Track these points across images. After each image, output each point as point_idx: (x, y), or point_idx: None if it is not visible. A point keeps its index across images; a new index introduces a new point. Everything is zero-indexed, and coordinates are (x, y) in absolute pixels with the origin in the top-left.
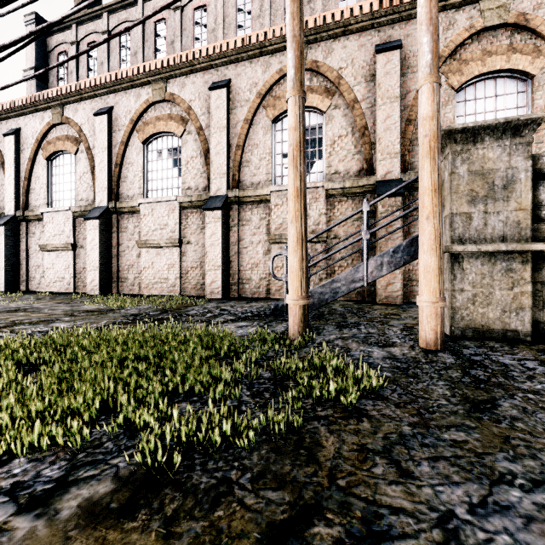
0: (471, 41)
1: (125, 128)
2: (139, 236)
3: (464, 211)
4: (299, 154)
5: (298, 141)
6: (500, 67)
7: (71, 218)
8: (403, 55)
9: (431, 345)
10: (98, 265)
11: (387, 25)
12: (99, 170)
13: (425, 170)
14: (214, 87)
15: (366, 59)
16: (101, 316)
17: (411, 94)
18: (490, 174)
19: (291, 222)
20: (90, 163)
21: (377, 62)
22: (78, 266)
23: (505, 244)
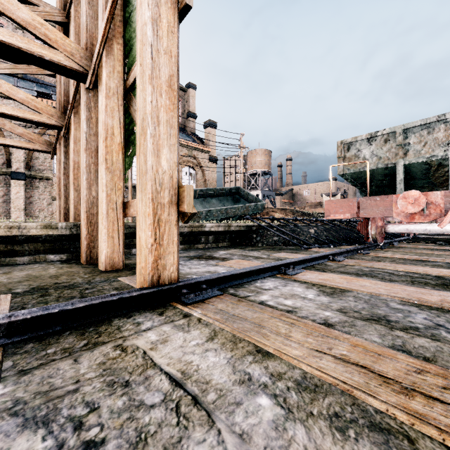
0: None
1: None
2: None
3: None
4: None
5: None
6: None
7: None
8: None
9: None
10: None
11: None
12: None
13: (130, 195)
14: None
15: None
16: None
17: None
18: None
19: None
20: None
21: None
22: None
23: None
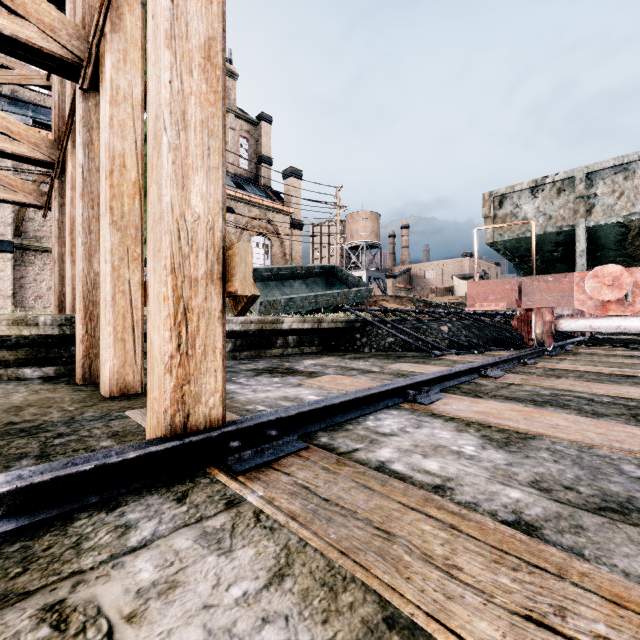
0: None
1: None
2: None
3: None
4: None
5: None
6: None
7: None
8: None
9: None
10: None
11: None
12: None
13: None
14: None
15: None
16: None
17: None
18: None
19: None
20: None
21: None
22: None
23: None
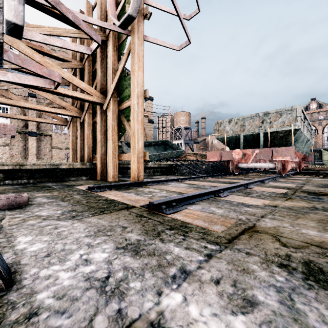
0: None
1: None
2: None
3: None
4: None
5: None
6: None
7: None
8: None
9: None
10: None
11: None
12: None
13: None
14: (31, 96)
15: None
16: None
17: None
18: None
19: None
20: None
21: None
22: None
23: None
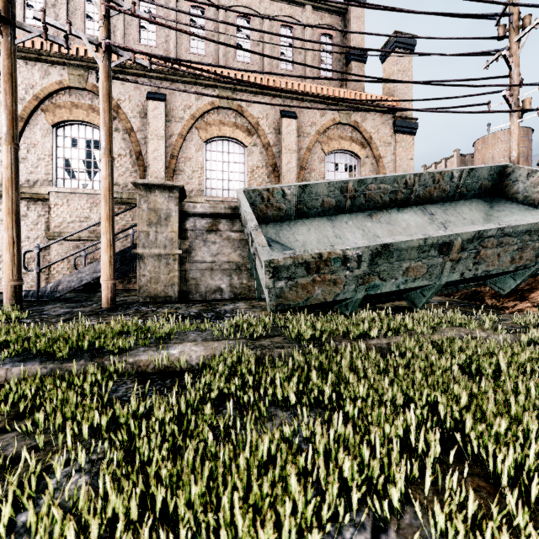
0: (213, 112)
1: None
2: None
3: (146, 230)
4: (11, 185)
5: (10, 176)
6: (229, 135)
7: None
8: (169, 106)
9: (105, 305)
10: None
11: (157, 79)
12: None
13: (102, 207)
14: None
15: (141, 99)
16: None
17: (174, 137)
18: (159, 211)
19: (5, 230)
20: None
21: (148, 106)
22: None
23: (164, 250)
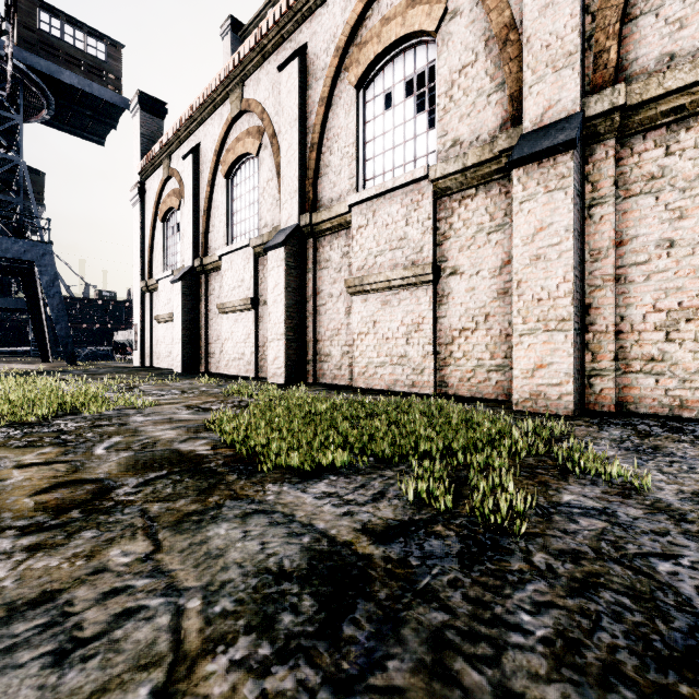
0: None
1: (326, 71)
2: (349, 272)
3: None
4: None
5: None
6: None
7: (252, 258)
8: None
9: None
10: (283, 330)
11: None
12: (286, 164)
13: None
14: None
15: None
16: (164, 555)
17: None
18: None
19: None
20: (275, 159)
21: None
22: (261, 334)
23: None
